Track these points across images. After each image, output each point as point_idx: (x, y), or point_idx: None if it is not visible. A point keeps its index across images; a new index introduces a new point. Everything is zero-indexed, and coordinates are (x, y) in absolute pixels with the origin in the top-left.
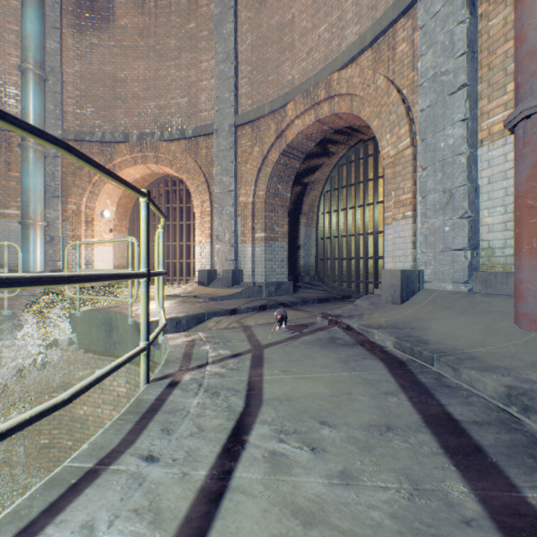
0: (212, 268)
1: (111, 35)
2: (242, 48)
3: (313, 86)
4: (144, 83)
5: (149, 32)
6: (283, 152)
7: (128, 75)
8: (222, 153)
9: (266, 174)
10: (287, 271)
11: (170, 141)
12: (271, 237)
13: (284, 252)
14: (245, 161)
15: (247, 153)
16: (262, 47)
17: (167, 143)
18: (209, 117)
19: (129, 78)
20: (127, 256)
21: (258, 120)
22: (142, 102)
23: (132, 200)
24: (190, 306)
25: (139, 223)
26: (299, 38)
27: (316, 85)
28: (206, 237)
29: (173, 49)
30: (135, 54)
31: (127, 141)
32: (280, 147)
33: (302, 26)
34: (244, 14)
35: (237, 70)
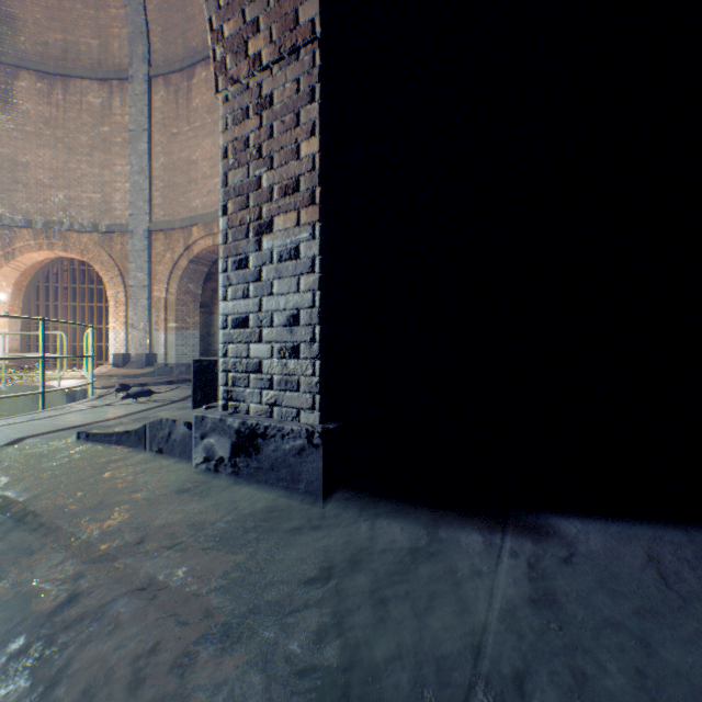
0: (128, 352)
1: (10, 118)
2: (157, 166)
3: (211, 221)
4: (52, 172)
5: (58, 123)
6: (191, 261)
7: (32, 161)
8: (138, 253)
9: (178, 276)
10: (199, 354)
11: (82, 232)
12: (183, 327)
13: (196, 339)
14: (159, 262)
15: (162, 255)
16: (174, 172)
17: (79, 235)
18: (124, 216)
19: (33, 164)
20: (20, 338)
21: (171, 230)
22: (49, 190)
23: (28, 278)
24: (107, 381)
25: (37, 303)
26: (202, 178)
27: (213, 221)
28: (122, 325)
29: (85, 145)
30: (40, 141)
31: (31, 227)
32: (189, 257)
33: (205, 171)
34: (159, 138)
35: (152, 183)
